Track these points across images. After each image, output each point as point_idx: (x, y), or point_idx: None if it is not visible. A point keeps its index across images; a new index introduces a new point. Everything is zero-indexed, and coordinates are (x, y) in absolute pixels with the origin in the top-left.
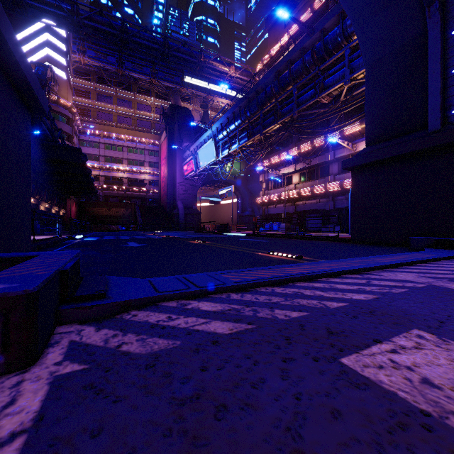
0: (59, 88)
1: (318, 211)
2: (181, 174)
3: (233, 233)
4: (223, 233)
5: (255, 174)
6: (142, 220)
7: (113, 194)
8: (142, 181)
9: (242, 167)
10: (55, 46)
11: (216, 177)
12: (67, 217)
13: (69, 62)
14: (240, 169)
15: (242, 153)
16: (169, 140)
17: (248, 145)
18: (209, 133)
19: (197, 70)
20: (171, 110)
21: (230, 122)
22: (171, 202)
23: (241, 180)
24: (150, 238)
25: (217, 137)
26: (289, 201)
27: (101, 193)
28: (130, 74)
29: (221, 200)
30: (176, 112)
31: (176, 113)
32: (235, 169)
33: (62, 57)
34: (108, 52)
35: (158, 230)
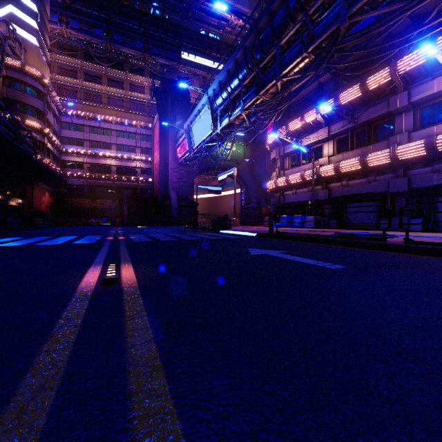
0: (26, 54)
1: (372, 195)
2: (174, 158)
3: (234, 231)
4: (219, 231)
5: (262, 158)
6: (129, 213)
7: (100, 184)
8: (134, 169)
9: (246, 152)
10: (22, 4)
11: (216, 163)
12: (29, 208)
13: (43, 27)
14: (244, 153)
15: (247, 119)
16: (161, 120)
17: (257, 104)
18: (204, 99)
19: (189, 17)
20: (163, 84)
21: (232, 75)
22: (163, 192)
23: (245, 166)
24: (51, 246)
25: (214, 103)
26: (316, 183)
27: (86, 182)
28: (120, 50)
29: (222, 189)
30: (169, 86)
31: (169, 88)
32: (238, 154)
33: (31, 19)
34: (95, 24)
35: (145, 225)
